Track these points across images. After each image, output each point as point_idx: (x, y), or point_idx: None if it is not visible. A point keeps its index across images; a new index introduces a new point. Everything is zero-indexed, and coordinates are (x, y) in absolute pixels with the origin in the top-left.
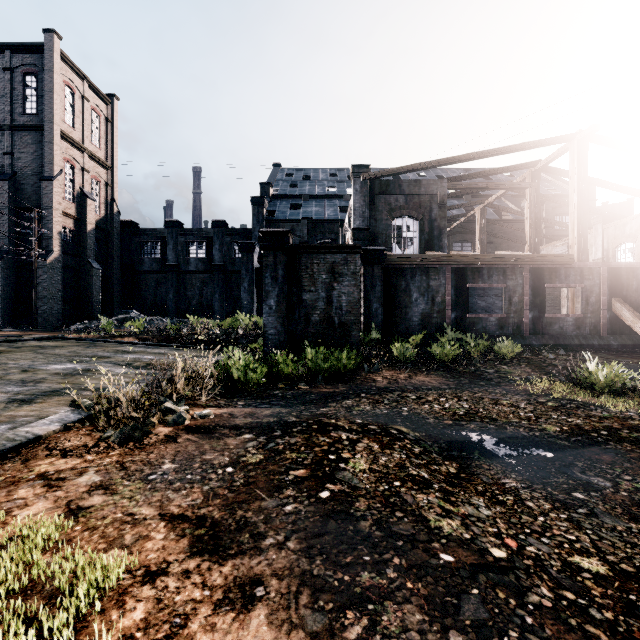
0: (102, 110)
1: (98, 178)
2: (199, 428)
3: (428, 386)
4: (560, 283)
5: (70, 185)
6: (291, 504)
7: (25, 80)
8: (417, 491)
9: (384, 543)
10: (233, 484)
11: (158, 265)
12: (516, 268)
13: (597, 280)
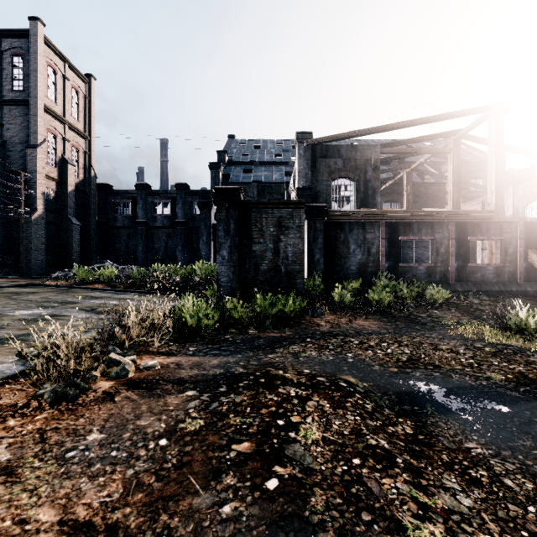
0: (81, 88)
1: (77, 146)
2: (141, 382)
3: (368, 330)
4: (482, 236)
5: (53, 152)
6: (230, 502)
7: (13, 61)
8: (381, 473)
9: None
10: (163, 466)
11: (129, 221)
12: (443, 222)
13: (515, 233)
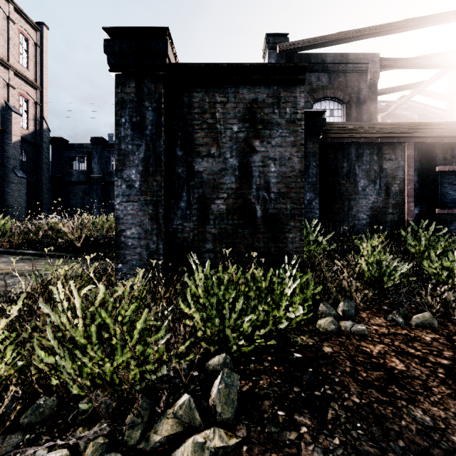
0: (31, 35)
1: (26, 96)
2: None
3: None
4: None
5: None
6: None
7: None
8: None
9: None
10: None
11: (85, 177)
12: None
13: None
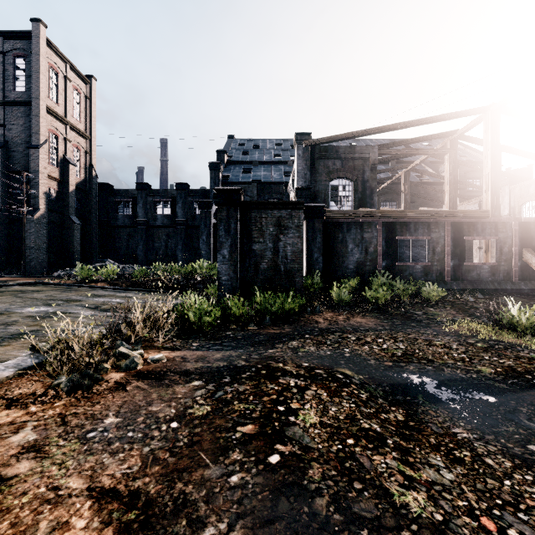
0: (82, 89)
1: (78, 147)
2: (150, 374)
3: (365, 327)
4: (477, 235)
5: (54, 152)
6: (237, 473)
7: (15, 62)
8: (373, 451)
9: (346, 533)
10: (176, 444)
11: (130, 221)
12: (439, 222)
13: (510, 233)
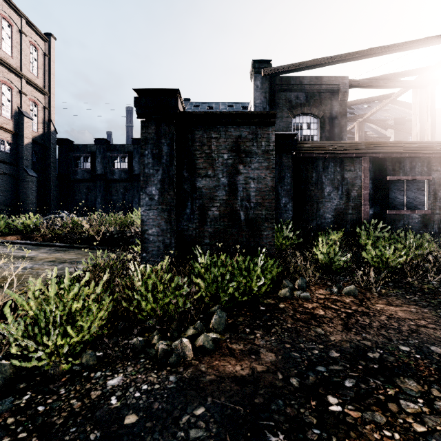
0: (40, 45)
1: (36, 101)
2: None
3: (438, 343)
4: None
5: (8, 104)
6: None
7: None
8: None
9: None
10: None
11: (89, 175)
12: None
13: None
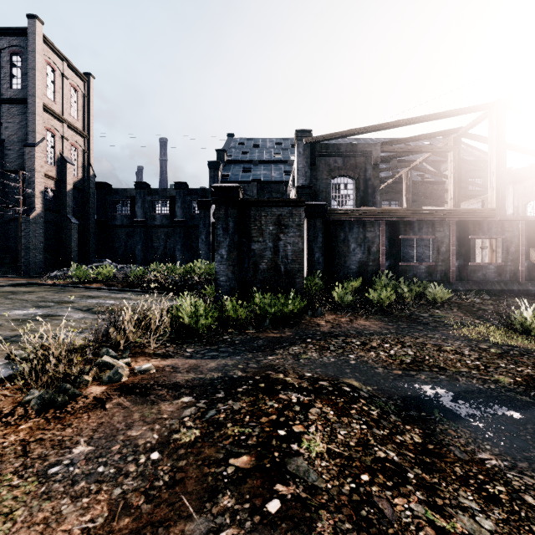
0: (80, 87)
1: (76, 145)
2: (135, 387)
3: (370, 331)
4: (483, 235)
5: (51, 151)
6: (227, 529)
7: (12, 60)
8: (393, 491)
9: None
10: (154, 484)
11: (128, 220)
12: (443, 221)
13: (516, 232)
